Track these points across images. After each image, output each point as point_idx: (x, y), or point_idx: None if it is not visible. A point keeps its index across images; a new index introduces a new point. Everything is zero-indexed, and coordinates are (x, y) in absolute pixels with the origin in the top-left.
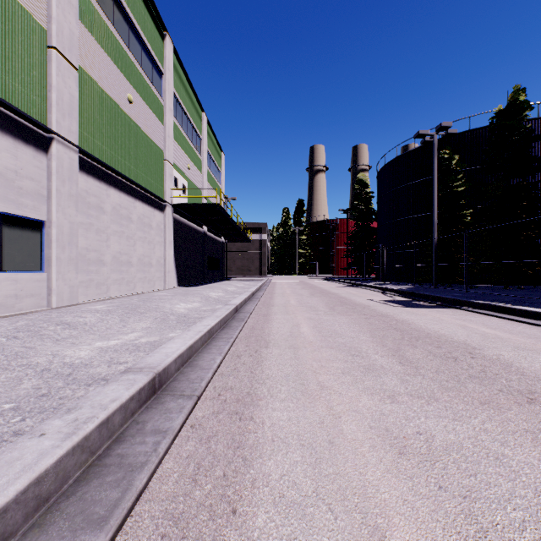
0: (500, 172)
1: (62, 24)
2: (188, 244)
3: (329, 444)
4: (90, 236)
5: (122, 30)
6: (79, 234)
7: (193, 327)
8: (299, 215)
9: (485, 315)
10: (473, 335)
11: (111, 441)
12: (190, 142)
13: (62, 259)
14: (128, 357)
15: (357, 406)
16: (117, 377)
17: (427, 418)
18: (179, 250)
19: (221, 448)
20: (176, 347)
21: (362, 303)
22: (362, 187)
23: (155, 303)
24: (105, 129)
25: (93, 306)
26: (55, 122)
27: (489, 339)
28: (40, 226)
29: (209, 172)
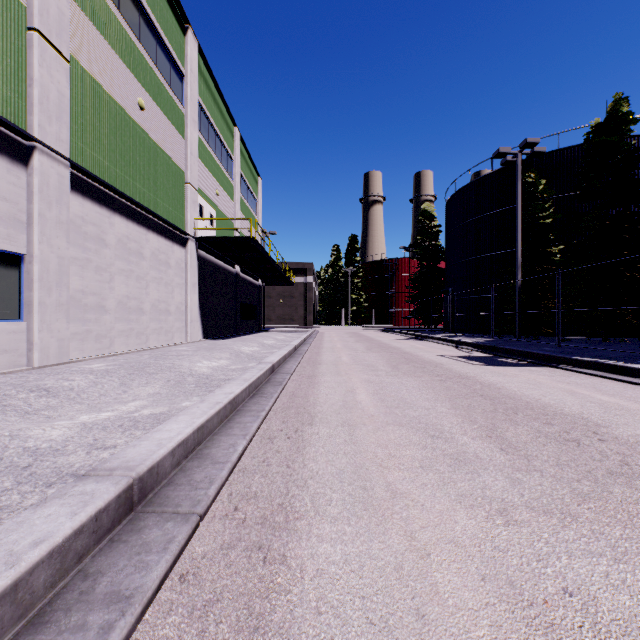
0: (597, 199)
1: (47, 1)
2: (216, 287)
3: (417, 619)
4: (88, 275)
5: (130, 18)
6: (71, 272)
7: (210, 396)
8: (352, 254)
9: (593, 376)
10: (589, 404)
11: (22, 624)
12: (219, 162)
13: (47, 304)
14: (119, 437)
15: (454, 531)
16: (67, 488)
17: (571, 557)
18: (205, 295)
19: (226, 632)
20: (177, 428)
21: (432, 360)
22: (427, 219)
23: (171, 361)
24: (107, 140)
25: (88, 365)
26: (37, 127)
27: (613, 411)
28: (17, 262)
29: (242, 200)
